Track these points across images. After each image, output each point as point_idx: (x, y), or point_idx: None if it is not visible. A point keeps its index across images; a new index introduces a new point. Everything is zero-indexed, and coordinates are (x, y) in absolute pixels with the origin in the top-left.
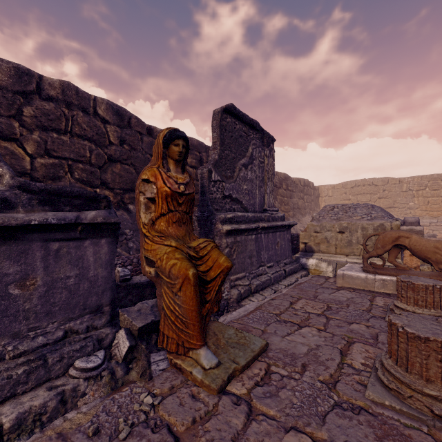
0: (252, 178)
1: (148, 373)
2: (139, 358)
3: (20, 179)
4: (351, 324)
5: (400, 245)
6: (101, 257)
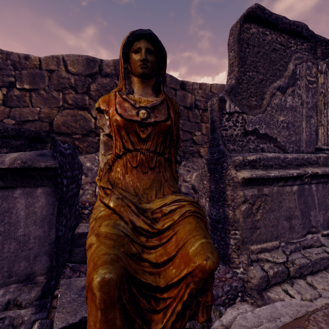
0: (294, 105)
1: None
2: None
3: None
4: None
5: None
6: (35, 212)
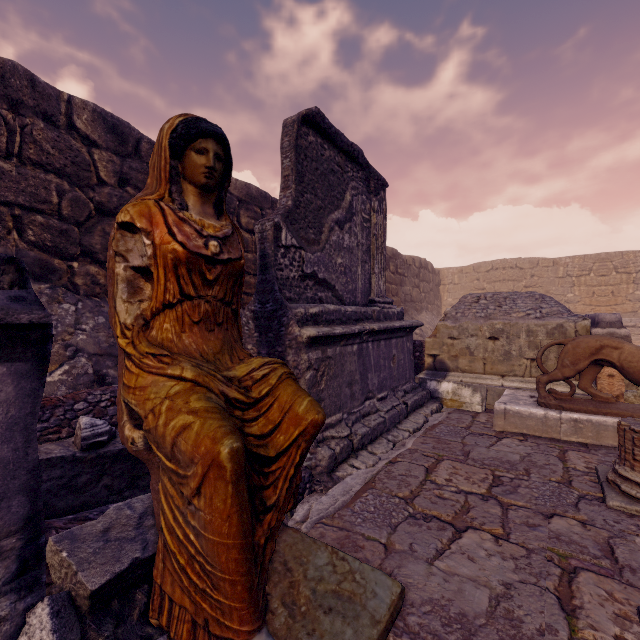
0: (351, 246)
1: None
2: None
3: None
4: (550, 518)
5: (603, 361)
6: None
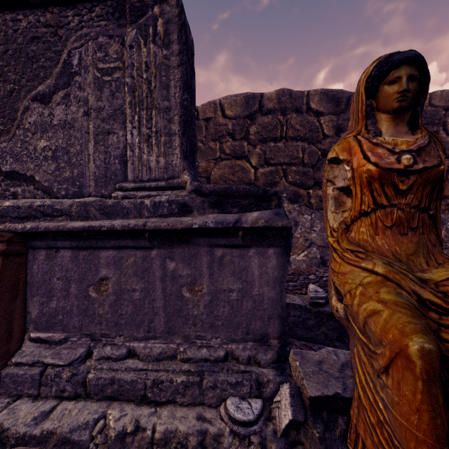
0: None
1: None
2: None
3: (195, 183)
4: None
5: None
6: (267, 272)
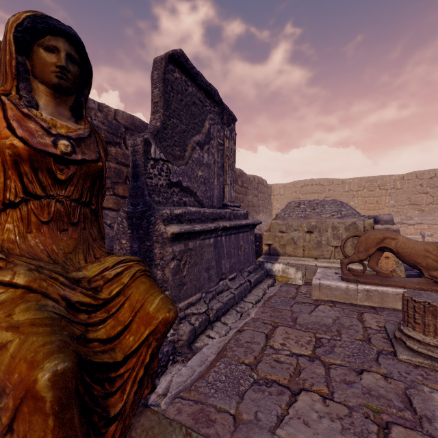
0: (209, 163)
1: None
2: None
3: None
4: (360, 374)
5: (385, 248)
6: None
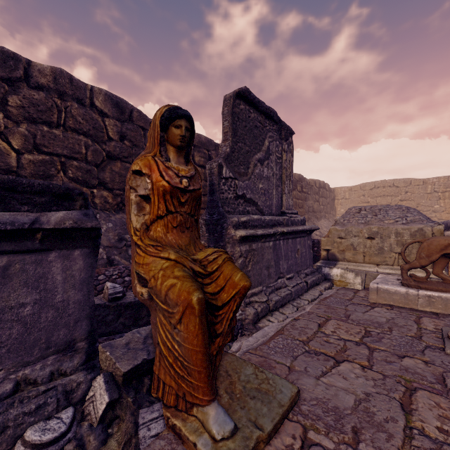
0: (268, 176)
1: (134, 443)
2: (123, 418)
3: None
4: (402, 358)
5: None
6: (73, 275)
